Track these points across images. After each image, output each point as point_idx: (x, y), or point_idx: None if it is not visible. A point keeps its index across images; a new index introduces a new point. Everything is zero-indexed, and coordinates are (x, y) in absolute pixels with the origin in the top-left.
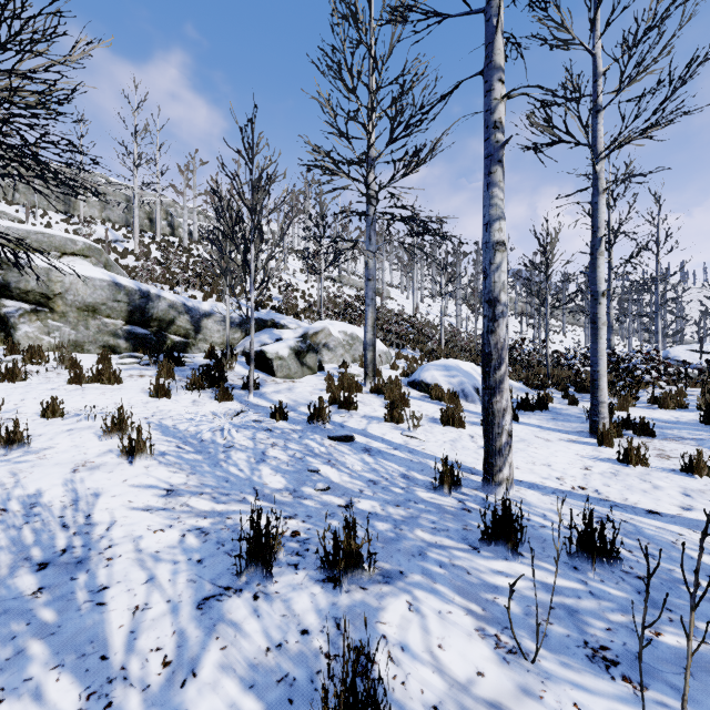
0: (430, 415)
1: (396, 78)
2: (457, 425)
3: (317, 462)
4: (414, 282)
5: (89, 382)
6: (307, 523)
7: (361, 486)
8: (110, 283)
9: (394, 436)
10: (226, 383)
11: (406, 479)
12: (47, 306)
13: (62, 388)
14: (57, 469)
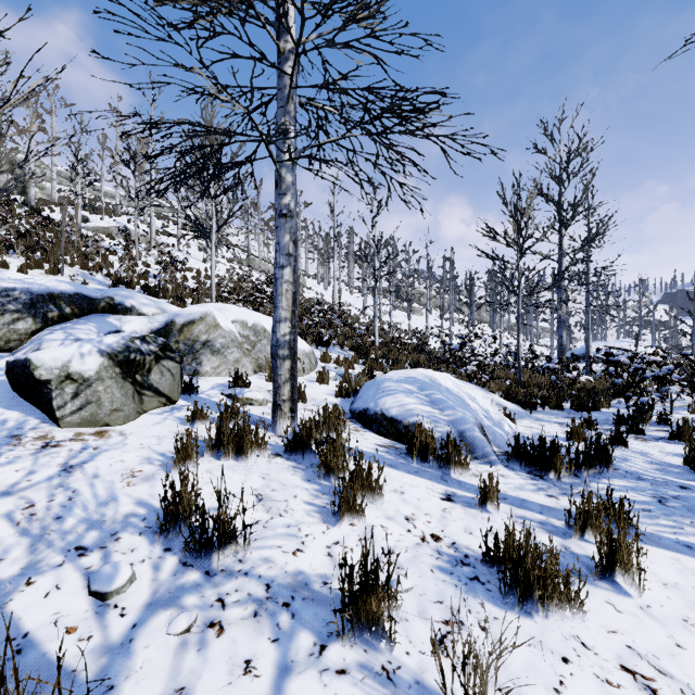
0: (444, 536)
1: None
2: (560, 609)
3: None
4: (334, 269)
5: None
6: None
7: None
8: None
9: None
10: None
11: None
12: None
13: None
14: None
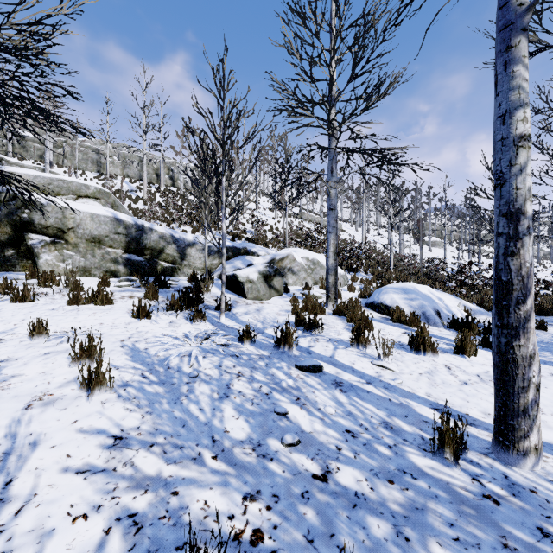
0: (396, 339)
1: (357, 19)
2: (429, 353)
3: (285, 399)
4: (363, 216)
5: (85, 303)
6: (273, 511)
7: (337, 439)
8: (112, 219)
9: (364, 365)
10: (203, 304)
11: (390, 430)
12: (63, 239)
13: (61, 309)
14: (11, 404)
